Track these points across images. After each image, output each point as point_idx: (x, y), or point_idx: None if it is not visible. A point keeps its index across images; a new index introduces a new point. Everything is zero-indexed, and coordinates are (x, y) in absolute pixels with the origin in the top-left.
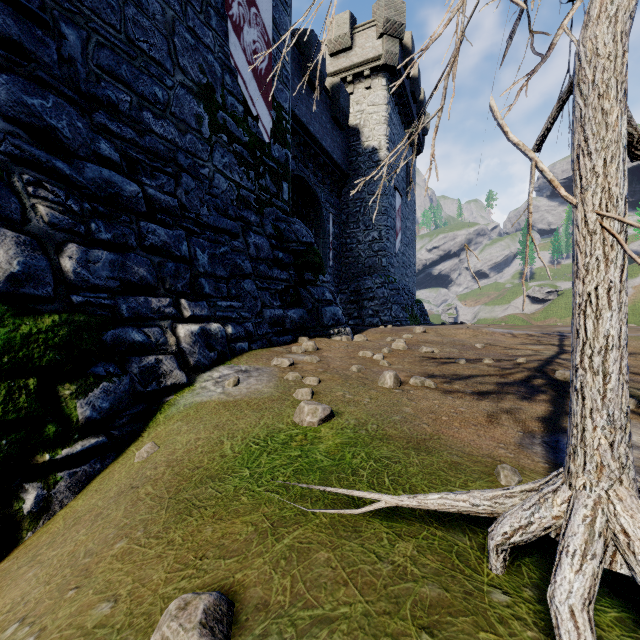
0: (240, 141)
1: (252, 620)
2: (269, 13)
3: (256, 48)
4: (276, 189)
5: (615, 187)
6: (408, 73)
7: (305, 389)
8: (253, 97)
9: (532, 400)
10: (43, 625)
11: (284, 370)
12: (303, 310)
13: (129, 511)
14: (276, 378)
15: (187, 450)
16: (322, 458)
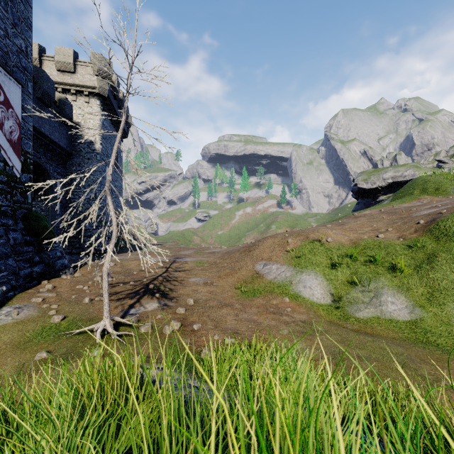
0: (2, 182)
1: (53, 351)
2: (20, 106)
3: (12, 129)
4: (24, 199)
5: (106, 286)
6: (115, 97)
7: (53, 310)
8: (10, 156)
9: (133, 299)
10: (3, 370)
11: (40, 303)
12: (43, 265)
13: (2, 356)
14: (37, 308)
15: (11, 339)
16: (63, 329)
